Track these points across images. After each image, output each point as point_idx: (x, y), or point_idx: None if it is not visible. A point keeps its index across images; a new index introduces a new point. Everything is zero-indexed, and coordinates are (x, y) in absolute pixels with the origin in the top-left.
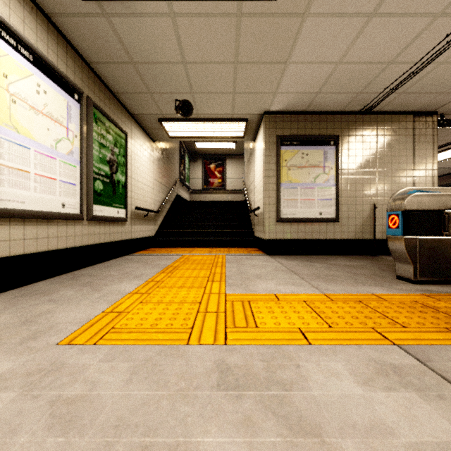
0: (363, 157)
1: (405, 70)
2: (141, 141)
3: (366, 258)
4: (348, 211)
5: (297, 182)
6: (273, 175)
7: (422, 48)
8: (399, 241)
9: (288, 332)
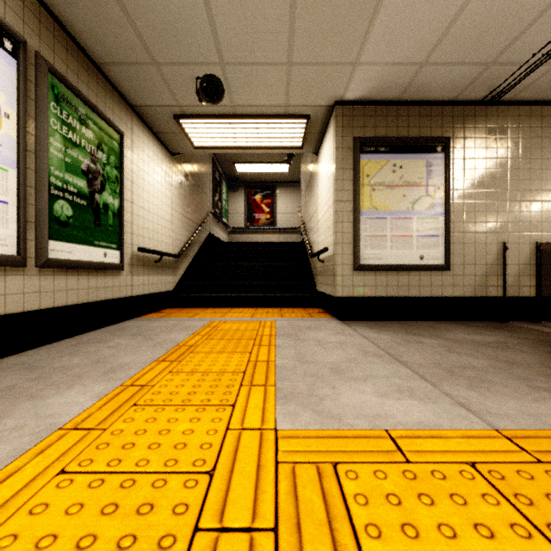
0: (487, 171)
1: None
2: (150, 151)
3: (497, 328)
4: (464, 253)
5: (385, 210)
6: (348, 199)
7: None
8: None
9: None
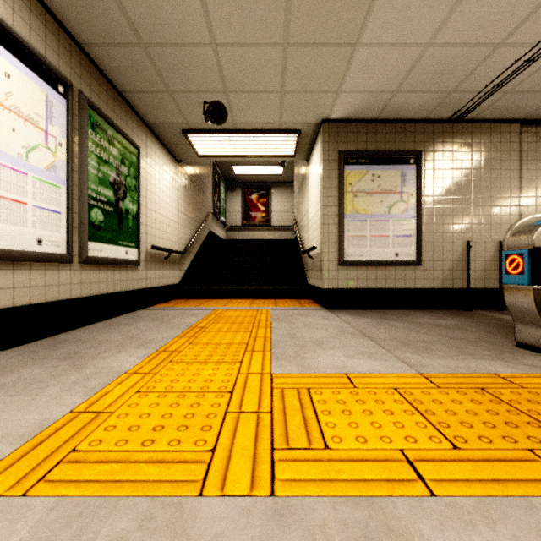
0: (454, 180)
1: (518, 57)
2: (160, 161)
3: (459, 315)
4: (433, 251)
5: (365, 213)
6: (333, 204)
7: None
8: (525, 293)
9: (385, 462)
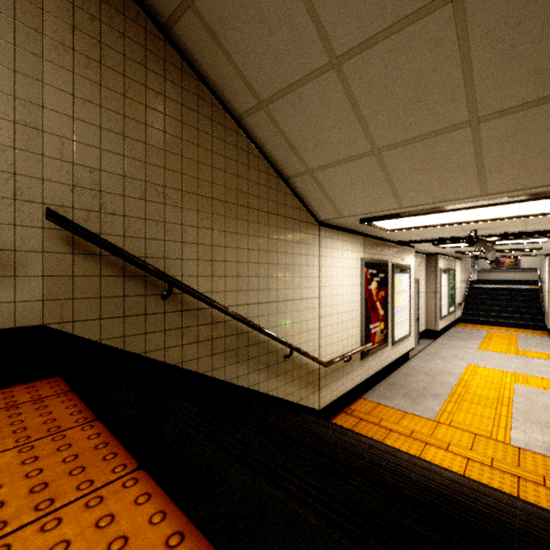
0: None
1: None
2: (457, 266)
3: None
4: None
5: None
6: None
7: None
8: None
9: (534, 357)
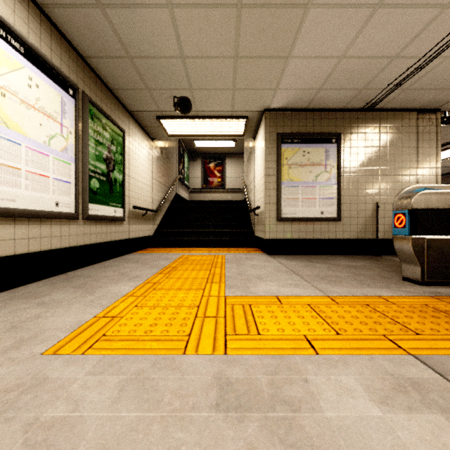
0: (366, 155)
1: (410, 65)
2: (139, 139)
3: (369, 259)
4: (350, 210)
5: (298, 181)
6: (273, 174)
7: (428, 42)
8: (406, 241)
9: (293, 340)
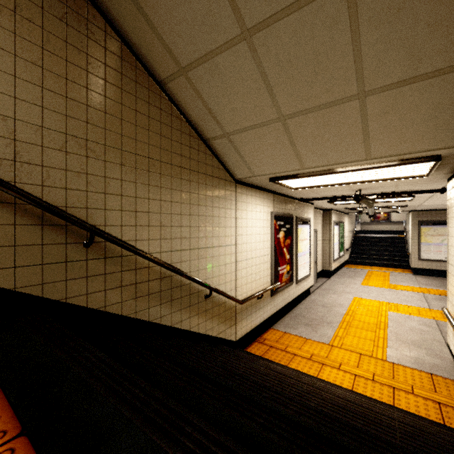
0: None
1: None
2: (345, 220)
3: None
4: None
5: (430, 243)
6: (416, 239)
7: None
8: None
9: (402, 290)
